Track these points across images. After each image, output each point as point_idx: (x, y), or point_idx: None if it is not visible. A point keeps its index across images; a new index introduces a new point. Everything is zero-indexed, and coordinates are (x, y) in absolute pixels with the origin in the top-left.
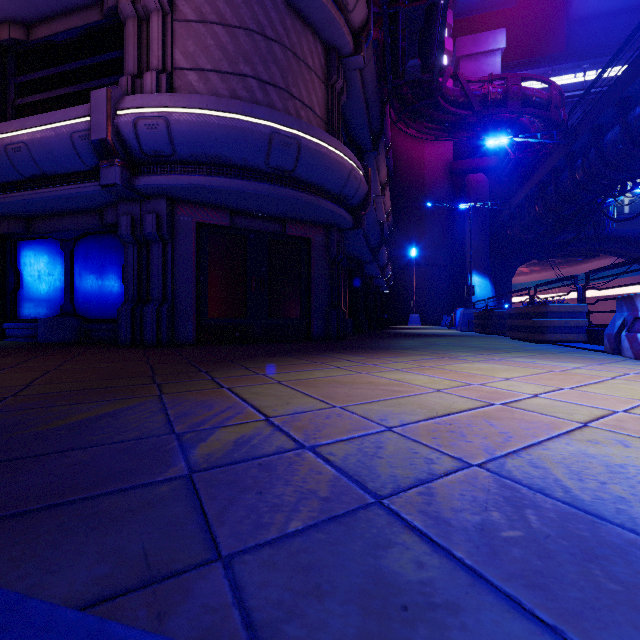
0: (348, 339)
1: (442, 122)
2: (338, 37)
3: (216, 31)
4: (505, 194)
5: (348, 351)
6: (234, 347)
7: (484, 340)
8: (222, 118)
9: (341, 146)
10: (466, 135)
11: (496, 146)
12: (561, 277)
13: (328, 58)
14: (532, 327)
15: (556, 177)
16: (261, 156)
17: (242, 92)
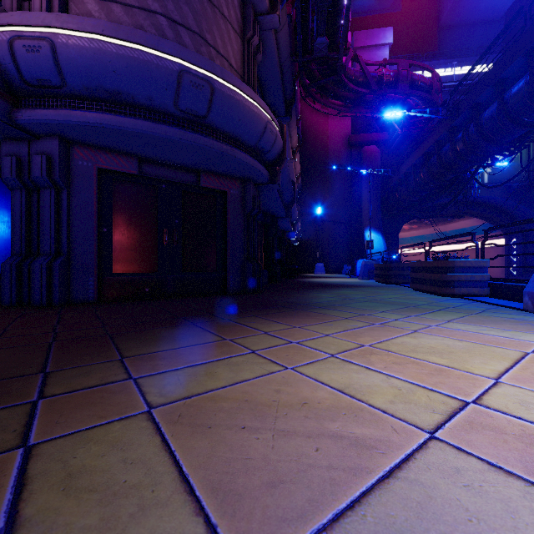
0: (264, 292)
1: (344, 98)
2: None
3: None
4: (394, 163)
5: (265, 313)
6: (137, 307)
7: (392, 292)
8: (121, 47)
9: (257, 97)
10: (364, 111)
11: (386, 123)
12: (433, 233)
13: (244, 13)
14: (439, 281)
15: (439, 149)
16: (169, 96)
17: (150, 29)
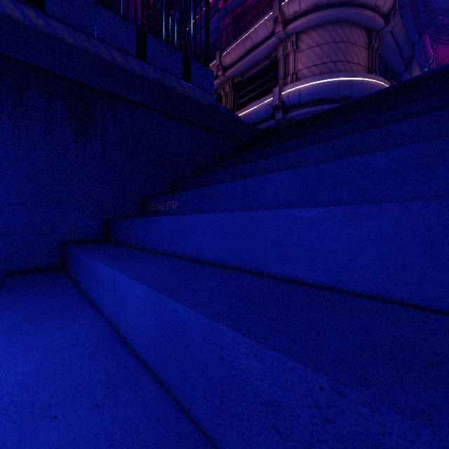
0: None
1: None
2: (374, 23)
3: (314, 50)
4: None
5: None
6: None
7: None
8: (319, 83)
9: (375, 77)
10: None
11: None
12: None
13: (369, 35)
14: None
15: None
16: (335, 93)
17: (325, 70)
